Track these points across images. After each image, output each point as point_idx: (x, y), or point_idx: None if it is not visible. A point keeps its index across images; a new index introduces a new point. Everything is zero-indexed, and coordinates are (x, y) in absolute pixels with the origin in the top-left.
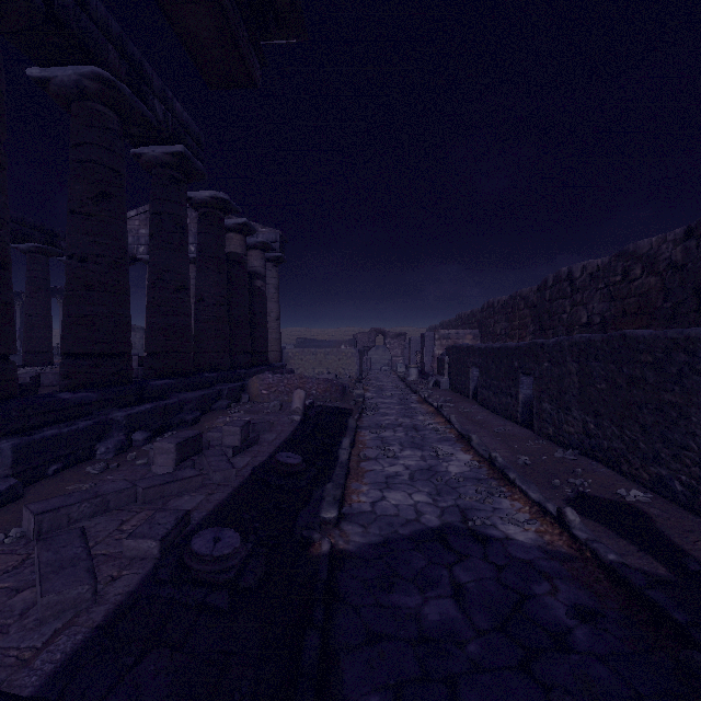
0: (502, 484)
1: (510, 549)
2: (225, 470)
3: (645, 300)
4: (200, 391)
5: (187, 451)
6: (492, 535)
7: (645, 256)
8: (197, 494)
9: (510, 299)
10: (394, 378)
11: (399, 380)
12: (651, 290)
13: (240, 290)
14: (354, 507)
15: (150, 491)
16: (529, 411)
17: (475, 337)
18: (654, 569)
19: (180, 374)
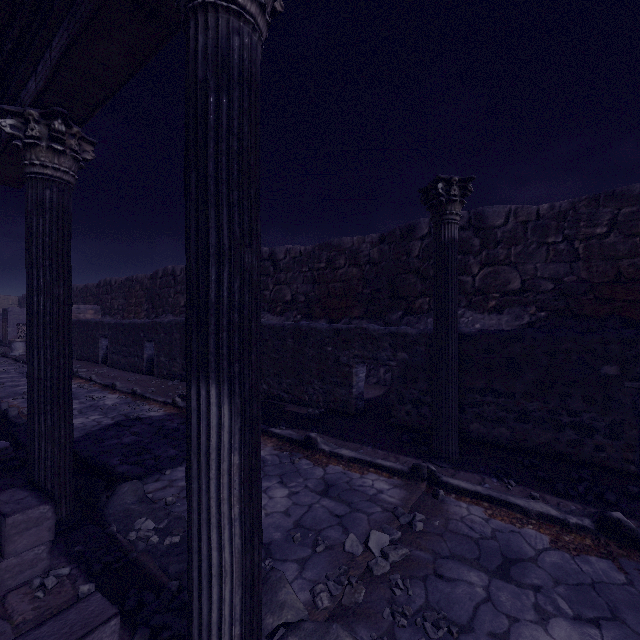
0: (143, 401)
1: (154, 418)
2: None
3: None
4: None
5: None
6: (144, 417)
7: None
8: None
9: (128, 281)
10: None
11: None
12: None
13: None
14: None
15: None
16: (151, 364)
17: (97, 312)
18: None
19: None
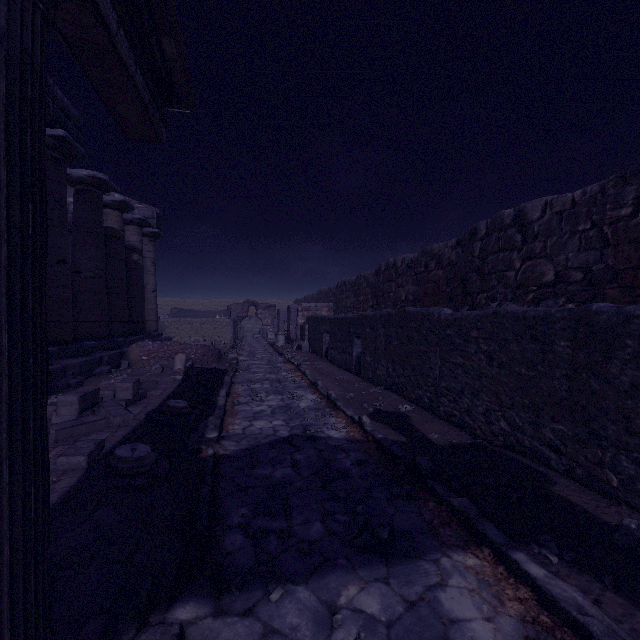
0: (333, 410)
1: (329, 441)
2: (124, 415)
3: (437, 286)
4: (82, 358)
5: (88, 403)
6: (320, 436)
7: (437, 256)
8: (103, 433)
9: (357, 279)
10: (265, 344)
11: (269, 346)
12: (440, 279)
13: (117, 264)
14: (230, 432)
15: (62, 432)
16: (360, 364)
17: (330, 310)
18: (400, 439)
19: (60, 342)
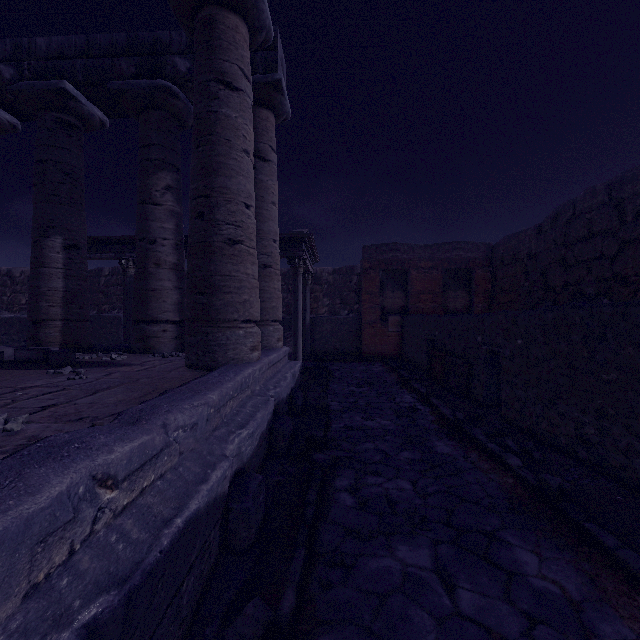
0: None
1: None
2: None
3: None
4: None
5: None
6: None
7: None
8: None
9: None
10: None
11: None
12: None
13: None
14: None
15: None
16: None
17: None
18: None
19: None
